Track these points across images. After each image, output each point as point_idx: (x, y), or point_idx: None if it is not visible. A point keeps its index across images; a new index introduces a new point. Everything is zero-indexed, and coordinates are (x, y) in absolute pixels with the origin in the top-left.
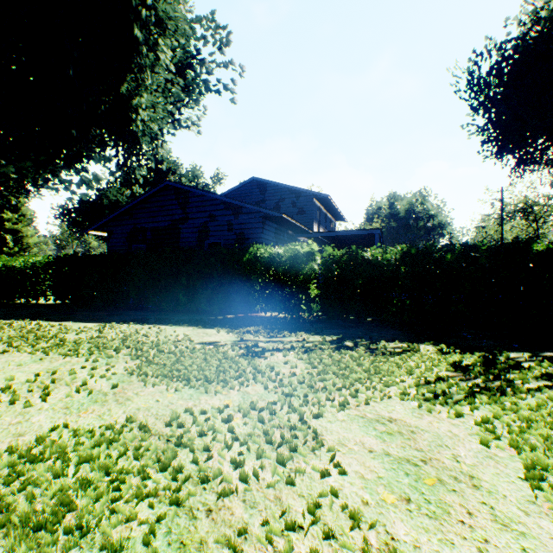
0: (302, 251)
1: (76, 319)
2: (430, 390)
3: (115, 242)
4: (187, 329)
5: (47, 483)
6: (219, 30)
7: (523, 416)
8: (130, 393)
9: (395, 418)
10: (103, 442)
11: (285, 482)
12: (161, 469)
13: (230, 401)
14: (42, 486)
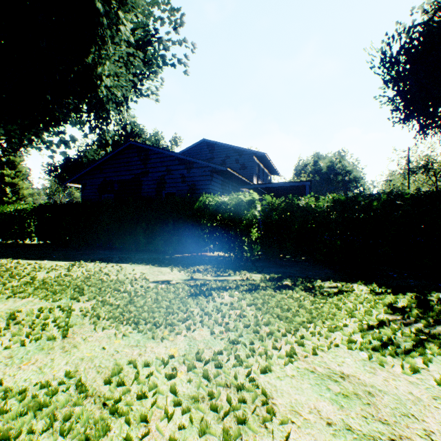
0: (245, 199)
1: (52, 257)
2: (376, 337)
3: (88, 192)
4: (145, 268)
5: None
6: (174, 13)
7: None
8: (79, 338)
9: (347, 374)
10: (30, 409)
11: None
12: None
13: (175, 350)
14: None
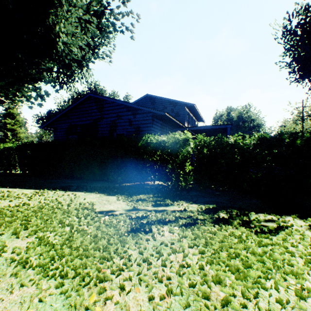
0: (181, 138)
1: (24, 185)
2: None
3: (58, 134)
4: (95, 196)
5: None
6: None
7: None
8: None
9: None
10: None
11: None
12: None
13: None
14: None
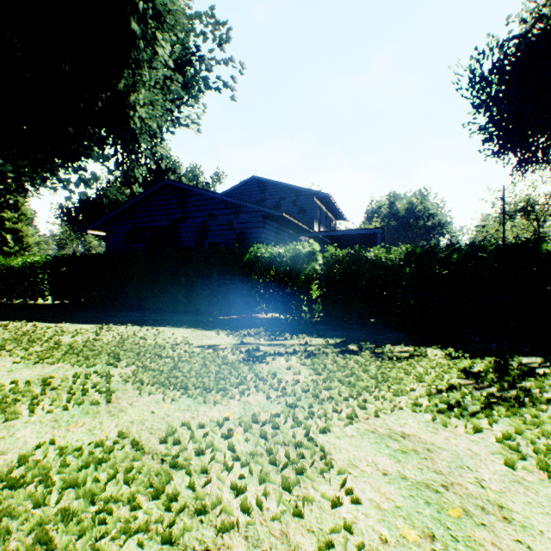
0: (304, 250)
1: (73, 320)
2: (443, 400)
3: (114, 241)
4: (186, 331)
5: (26, 514)
6: (218, 26)
7: (547, 432)
8: (124, 403)
9: (408, 433)
10: (91, 463)
11: (292, 513)
12: (153, 497)
13: (230, 413)
14: (20, 517)
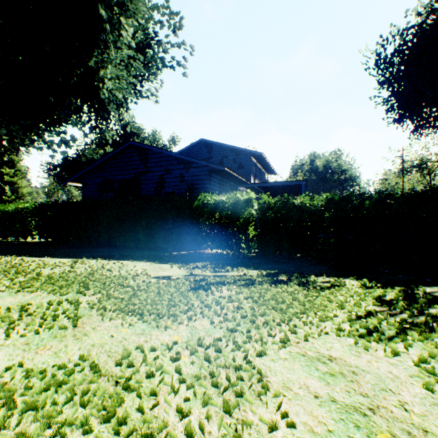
0: (242, 198)
1: (54, 255)
2: (363, 325)
3: (88, 191)
4: (146, 264)
5: None
6: (173, 16)
7: None
8: (88, 328)
9: (334, 357)
10: (52, 386)
11: None
12: (105, 420)
13: (178, 337)
14: None
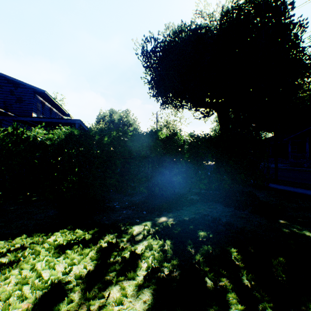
0: None
1: None
2: None
3: None
4: None
5: None
6: None
7: None
8: None
9: None
10: None
11: None
12: None
13: None
14: None
